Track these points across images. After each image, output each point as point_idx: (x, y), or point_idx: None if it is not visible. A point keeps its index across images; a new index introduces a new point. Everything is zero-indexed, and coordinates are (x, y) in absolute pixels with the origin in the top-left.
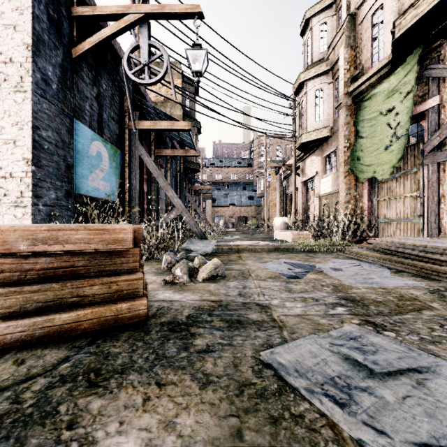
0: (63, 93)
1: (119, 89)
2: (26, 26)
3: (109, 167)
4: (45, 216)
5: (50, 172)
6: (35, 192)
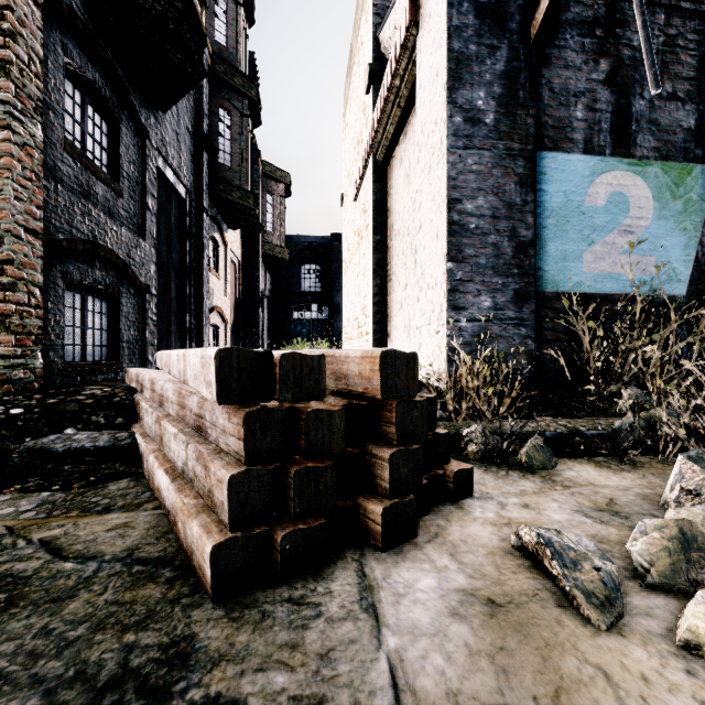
0: (508, 120)
1: (698, 11)
2: (443, 59)
3: (654, 218)
4: (471, 337)
5: (481, 264)
6: (452, 302)
